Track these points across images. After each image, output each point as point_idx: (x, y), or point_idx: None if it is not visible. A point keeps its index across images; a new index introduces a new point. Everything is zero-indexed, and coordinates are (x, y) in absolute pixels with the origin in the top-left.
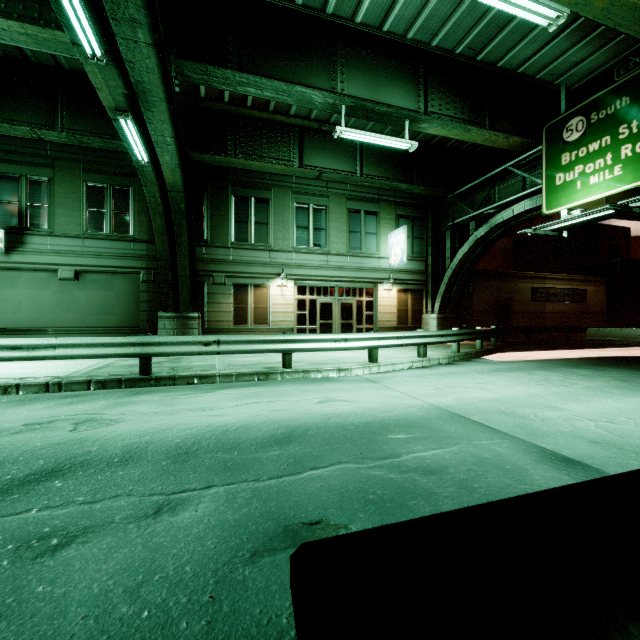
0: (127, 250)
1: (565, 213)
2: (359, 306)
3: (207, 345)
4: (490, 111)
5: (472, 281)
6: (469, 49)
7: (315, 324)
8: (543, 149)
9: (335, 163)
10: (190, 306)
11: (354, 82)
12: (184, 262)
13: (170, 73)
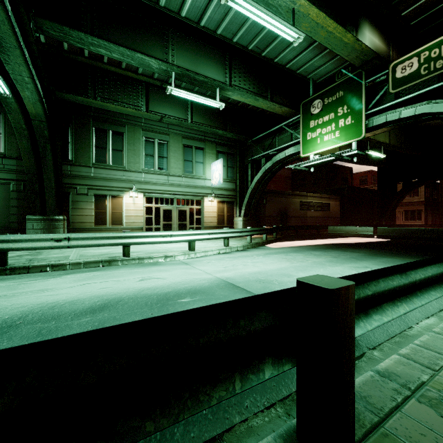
0: None
1: (312, 157)
2: (191, 212)
3: (59, 241)
4: (271, 89)
5: (265, 196)
6: (257, 48)
7: (159, 224)
8: (301, 117)
9: (173, 111)
10: (56, 211)
11: (181, 57)
12: (50, 176)
13: (29, 26)
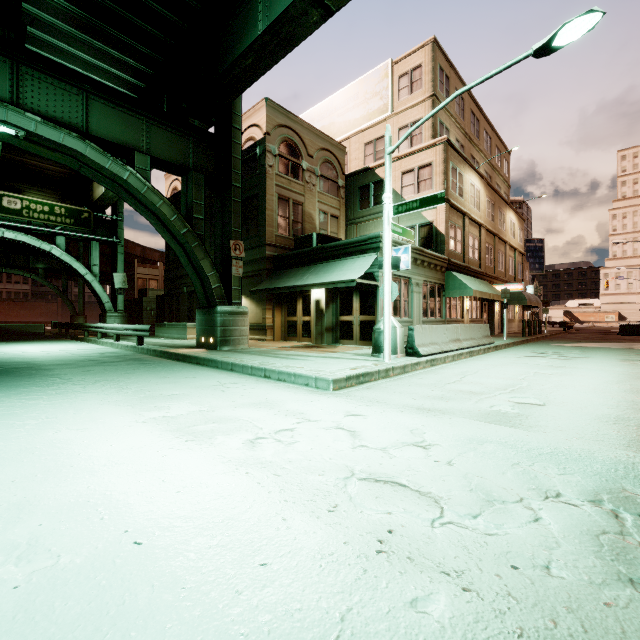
0: None
1: None
2: None
3: None
4: None
5: None
6: None
7: None
8: None
9: None
10: None
11: None
12: None
13: None
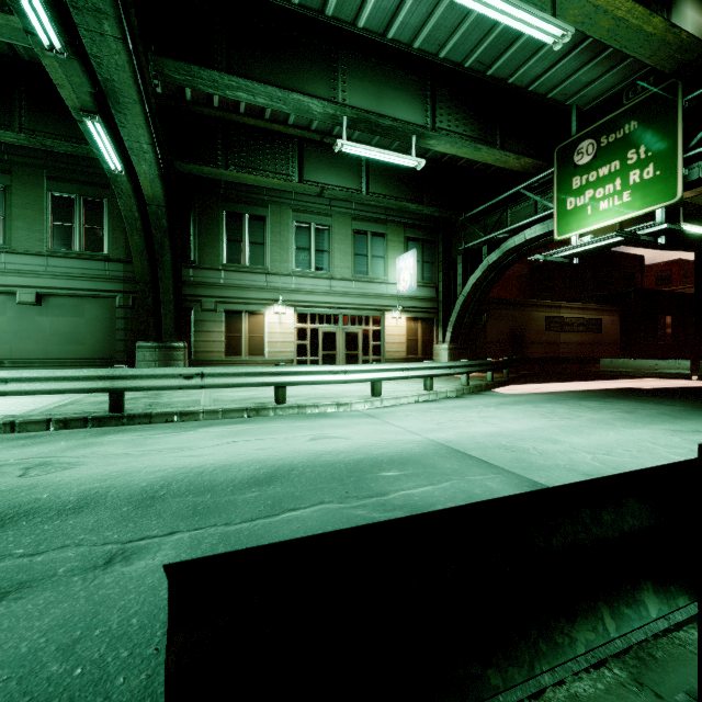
0: (100, 271)
1: (576, 239)
2: (365, 336)
3: (189, 378)
4: (501, 130)
5: (485, 309)
6: (478, 63)
7: (317, 355)
8: (554, 172)
9: (338, 179)
10: (174, 335)
11: (357, 92)
12: (167, 285)
13: (148, 71)
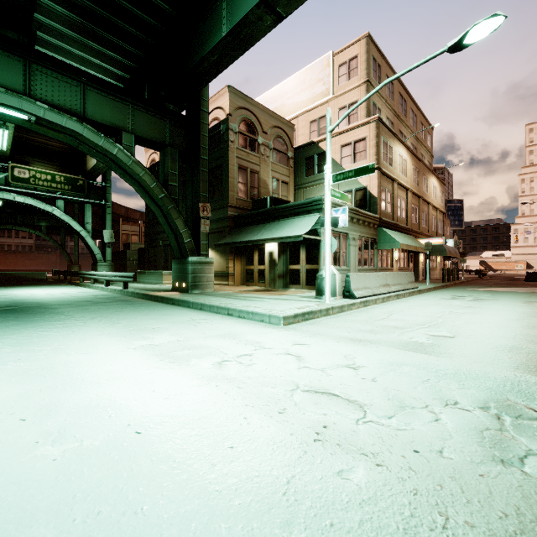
0: None
1: None
2: None
3: None
4: None
5: None
6: None
7: None
8: None
9: None
10: None
11: None
12: None
13: None
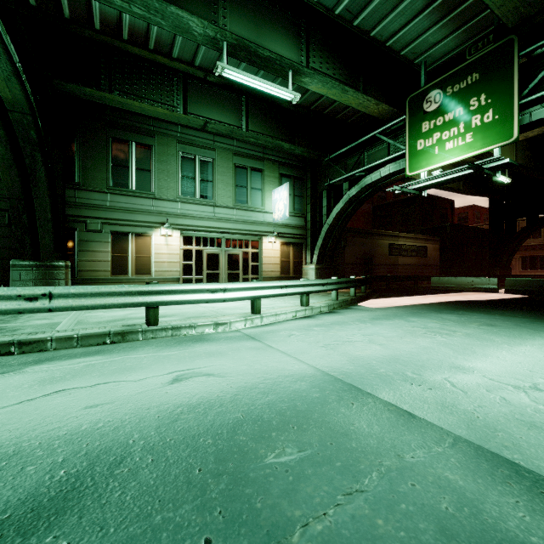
0: None
1: (424, 175)
2: (245, 257)
3: (32, 300)
4: (363, 78)
5: (343, 237)
6: (347, 11)
7: (202, 274)
8: (406, 118)
9: (221, 115)
10: (54, 254)
11: (237, 20)
12: (43, 203)
13: None
